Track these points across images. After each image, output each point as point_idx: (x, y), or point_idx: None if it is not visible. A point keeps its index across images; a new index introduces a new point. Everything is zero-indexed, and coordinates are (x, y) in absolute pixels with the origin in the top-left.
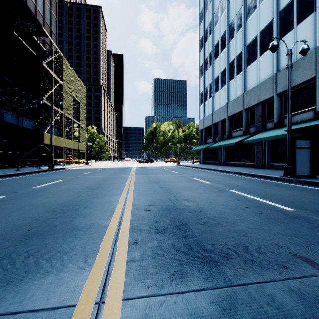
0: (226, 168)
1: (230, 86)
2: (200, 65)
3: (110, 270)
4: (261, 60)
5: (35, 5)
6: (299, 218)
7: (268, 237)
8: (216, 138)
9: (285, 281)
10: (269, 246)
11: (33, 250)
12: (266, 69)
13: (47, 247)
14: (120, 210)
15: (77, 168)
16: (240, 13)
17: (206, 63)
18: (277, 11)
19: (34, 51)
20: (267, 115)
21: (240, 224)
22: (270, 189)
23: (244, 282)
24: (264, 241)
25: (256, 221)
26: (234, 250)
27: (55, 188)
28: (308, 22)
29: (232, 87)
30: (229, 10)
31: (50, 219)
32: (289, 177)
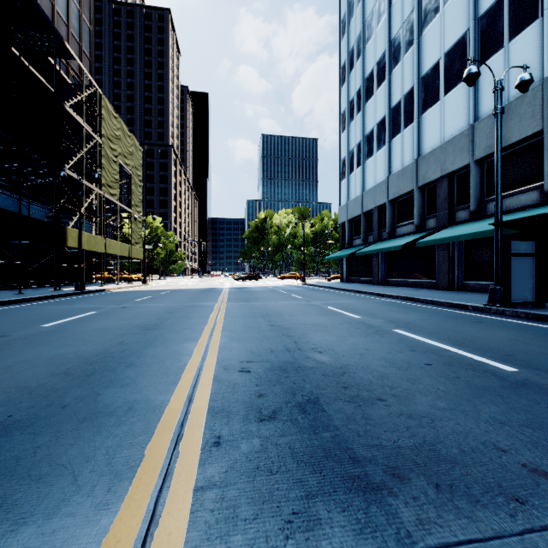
0: (386, 290)
1: (392, 147)
2: (341, 110)
3: (159, 512)
4: (447, 102)
5: (53, 3)
6: (529, 386)
7: (477, 429)
8: (368, 238)
9: (526, 536)
10: (482, 449)
11: (6, 463)
12: (456, 118)
13: (36, 456)
14: (193, 372)
15: (126, 290)
16: (410, 20)
17: (352, 108)
18: (475, 16)
19: (50, 83)
20: (457, 198)
21: (420, 399)
22: (467, 329)
23: (440, 540)
24: (470, 438)
25: (449, 393)
26: (413, 460)
27: (80, 327)
28: (529, 35)
29: (396, 150)
30: (390, 16)
31: (57, 391)
32: (499, 306)
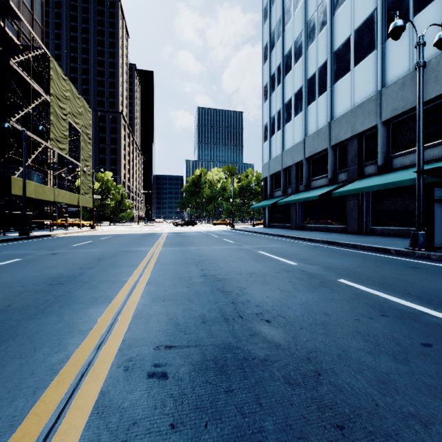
0: (306, 234)
1: (308, 113)
2: (264, 83)
3: None
4: (357, 72)
5: None
6: None
7: None
8: (287, 190)
9: None
10: None
11: None
12: (365, 85)
13: None
14: (68, 381)
15: (72, 235)
16: (324, 4)
17: (273, 81)
18: None
19: None
20: (365, 155)
21: None
22: (413, 277)
23: None
24: None
25: None
26: None
27: None
28: (432, 10)
29: (311, 115)
30: (307, 1)
31: None
32: (423, 250)
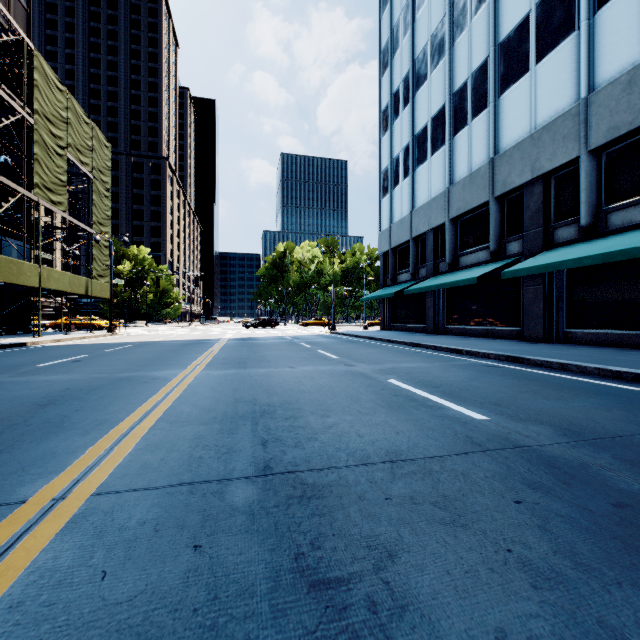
0: (457, 342)
1: (455, 147)
2: (382, 107)
3: None
4: (541, 72)
5: None
6: None
7: None
8: (419, 272)
9: None
10: None
11: None
12: (557, 92)
13: None
14: None
15: (65, 344)
16: None
17: (396, 101)
18: None
19: None
20: (556, 210)
21: None
22: None
23: None
24: None
25: None
26: None
27: None
28: None
29: (460, 150)
30: None
31: None
32: None
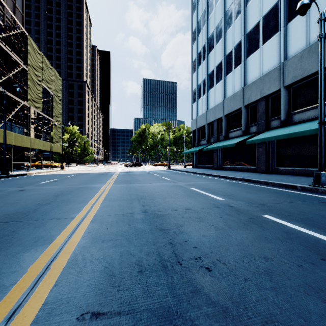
0: (225, 173)
1: (226, 81)
2: (193, 59)
3: None
4: (264, 49)
5: None
6: None
7: None
8: (210, 140)
9: None
10: None
11: None
12: (271, 59)
13: None
14: None
15: (44, 174)
16: None
17: (199, 57)
18: None
19: None
20: (271, 112)
21: None
22: None
23: None
24: None
25: None
26: None
27: None
28: None
29: (229, 82)
30: None
31: None
32: (324, 187)
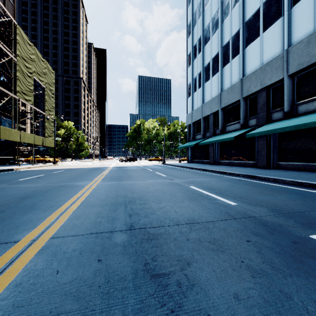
0: (224, 168)
1: (223, 73)
2: (188, 53)
3: None
4: (265, 36)
5: None
6: None
7: None
8: (206, 134)
9: None
10: None
11: None
12: (273, 46)
13: None
14: None
15: (32, 169)
16: None
17: (195, 50)
18: None
19: None
20: (272, 104)
21: None
22: None
23: None
24: None
25: None
26: None
27: None
28: None
29: (226, 74)
30: None
31: None
32: None
